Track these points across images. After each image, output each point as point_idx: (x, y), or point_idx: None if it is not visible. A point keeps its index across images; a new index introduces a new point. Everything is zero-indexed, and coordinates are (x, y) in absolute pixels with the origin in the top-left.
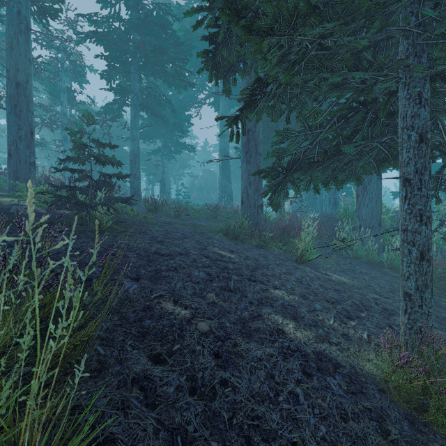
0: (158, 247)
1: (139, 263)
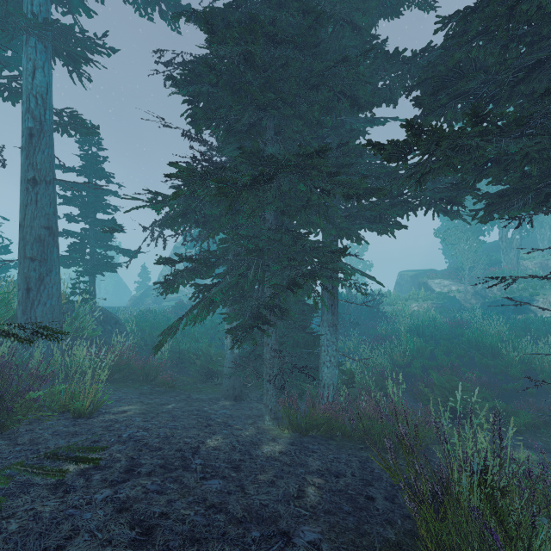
0: (94, 548)
1: (227, 549)
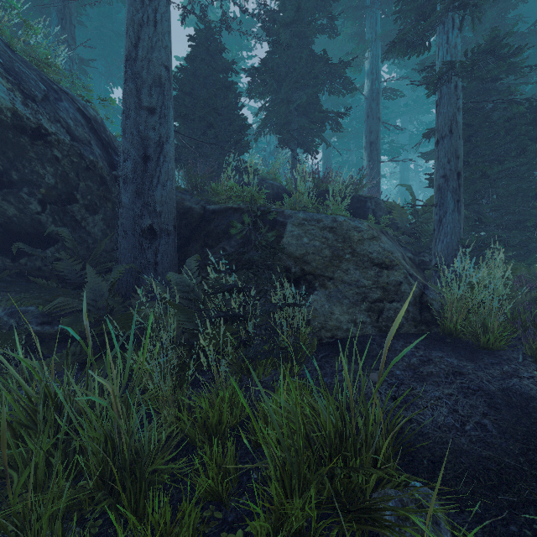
0: None
1: None
